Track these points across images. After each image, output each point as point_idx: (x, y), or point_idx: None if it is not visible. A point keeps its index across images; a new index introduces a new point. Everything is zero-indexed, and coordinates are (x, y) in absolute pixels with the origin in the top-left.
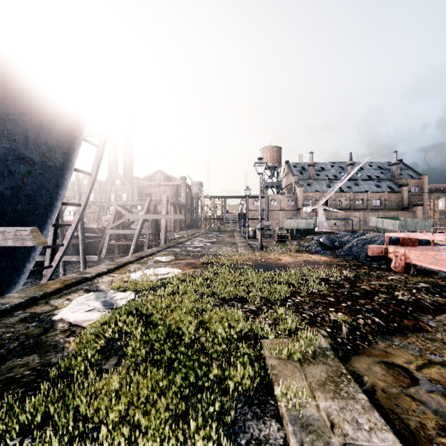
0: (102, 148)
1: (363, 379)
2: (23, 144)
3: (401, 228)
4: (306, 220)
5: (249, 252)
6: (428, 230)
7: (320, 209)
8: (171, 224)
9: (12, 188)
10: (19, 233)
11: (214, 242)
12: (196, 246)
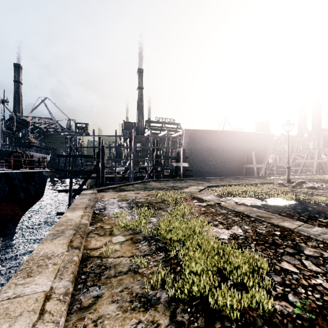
0: (280, 141)
1: None
2: (260, 147)
3: None
4: None
5: None
6: None
7: None
8: None
9: (258, 156)
10: (262, 165)
11: None
12: None
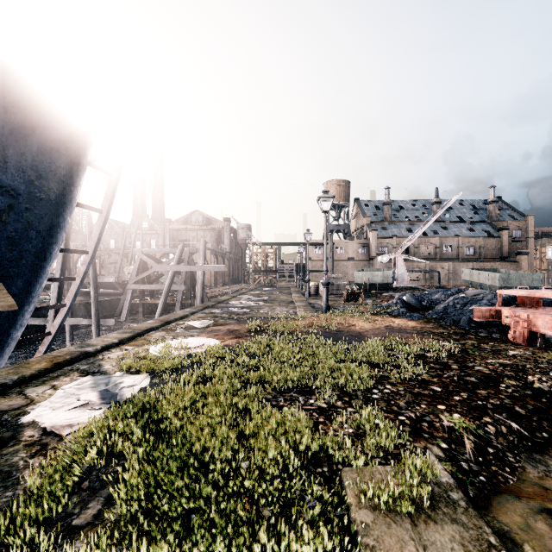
0: (116, 177)
1: (524, 551)
2: None
3: (503, 283)
4: (383, 272)
5: (311, 315)
6: (537, 285)
7: (399, 258)
8: (212, 277)
9: None
10: None
11: (266, 300)
12: (241, 306)
